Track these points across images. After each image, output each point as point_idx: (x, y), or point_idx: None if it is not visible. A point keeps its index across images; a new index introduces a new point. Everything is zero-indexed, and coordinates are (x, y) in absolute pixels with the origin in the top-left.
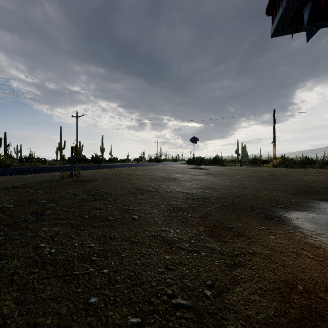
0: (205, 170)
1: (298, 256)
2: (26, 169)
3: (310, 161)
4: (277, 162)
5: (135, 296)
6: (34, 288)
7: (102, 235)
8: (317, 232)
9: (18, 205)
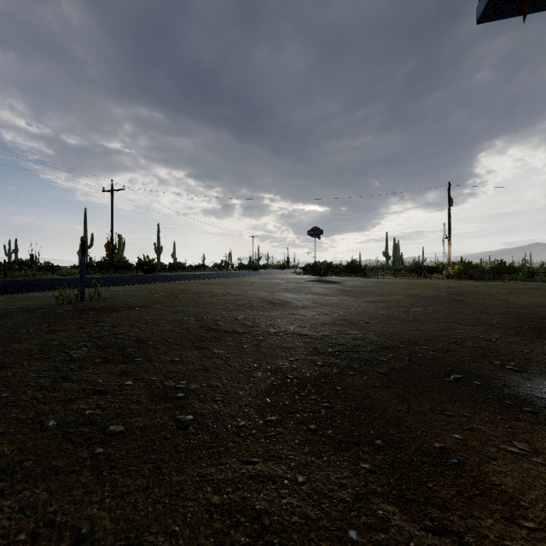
0: (337, 286)
1: None
2: (8, 284)
3: (507, 268)
4: (455, 271)
5: None
6: None
7: (56, 520)
8: None
9: None
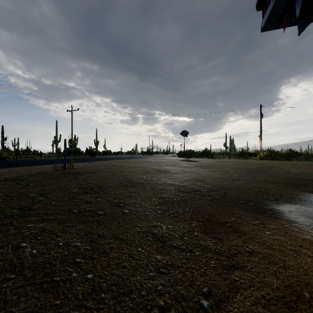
0: (195, 163)
1: (298, 255)
2: (22, 161)
3: (295, 153)
4: (264, 155)
5: (121, 310)
6: (5, 300)
7: (90, 232)
8: (312, 226)
9: (6, 199)
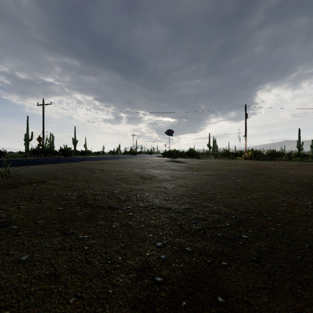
0: (184, 164)
1: None
2: None
3: (276, 154)
4: (249, 155)
5: None
6: None
7: None
8: None
9: None
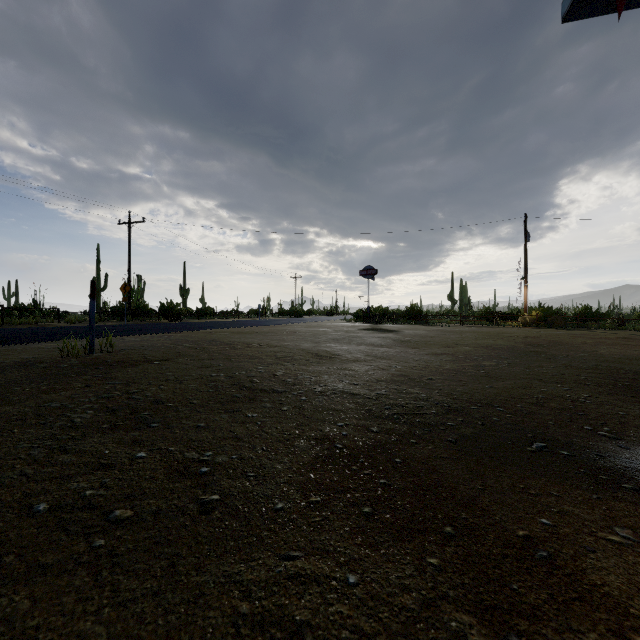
0: (394, 335)
1: None
2: (5, 333)
3: (594, 314)
4: (532, 317)
5: None
6: None
7: (38, 639)
8: None
9: None
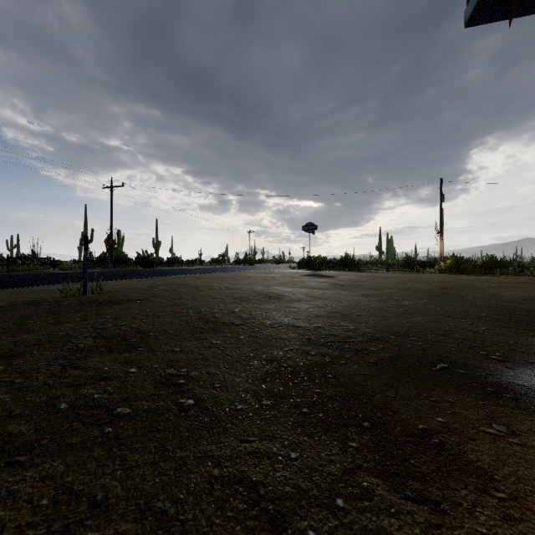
0: (331, 280)
1: None
2: (12, 278)
3: (498, 263)
4: (446, 265)
5: None
6: None
7: (74, 489)
8: None
9: None
